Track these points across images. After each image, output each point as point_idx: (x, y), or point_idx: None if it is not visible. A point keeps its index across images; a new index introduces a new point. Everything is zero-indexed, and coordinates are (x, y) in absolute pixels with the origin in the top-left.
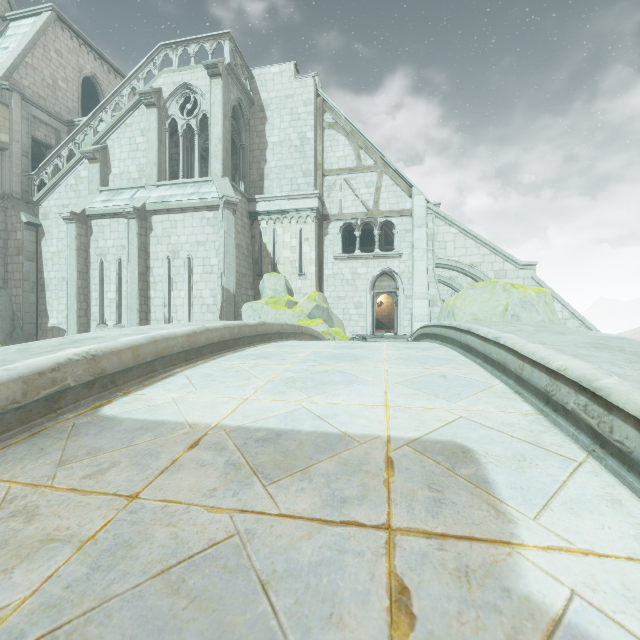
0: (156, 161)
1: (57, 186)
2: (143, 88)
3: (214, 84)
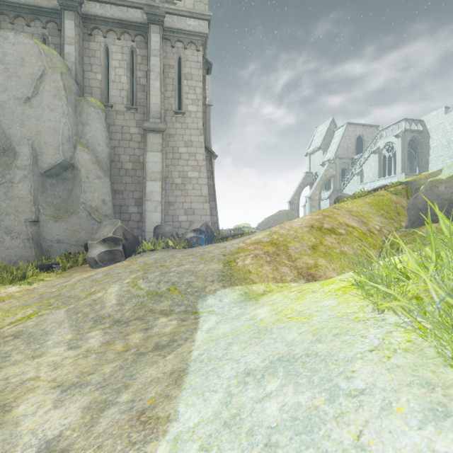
0: (377, 172)
1: (348, 184)
2: (373, 147)
3: (398, 140)
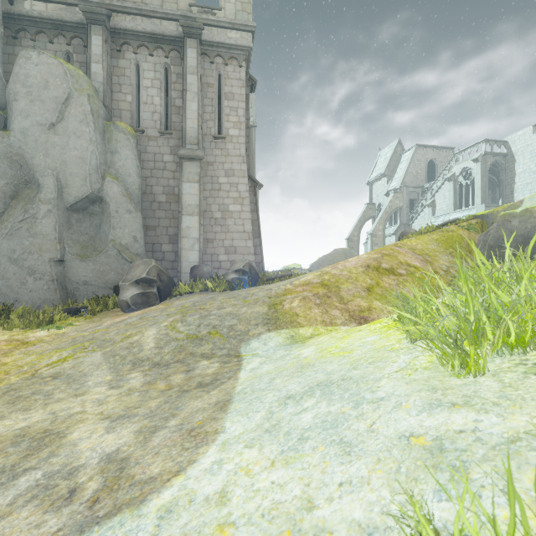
0: (452, 203)
1: (417, 217)
2: (448, 173)
3: (477, 165)
